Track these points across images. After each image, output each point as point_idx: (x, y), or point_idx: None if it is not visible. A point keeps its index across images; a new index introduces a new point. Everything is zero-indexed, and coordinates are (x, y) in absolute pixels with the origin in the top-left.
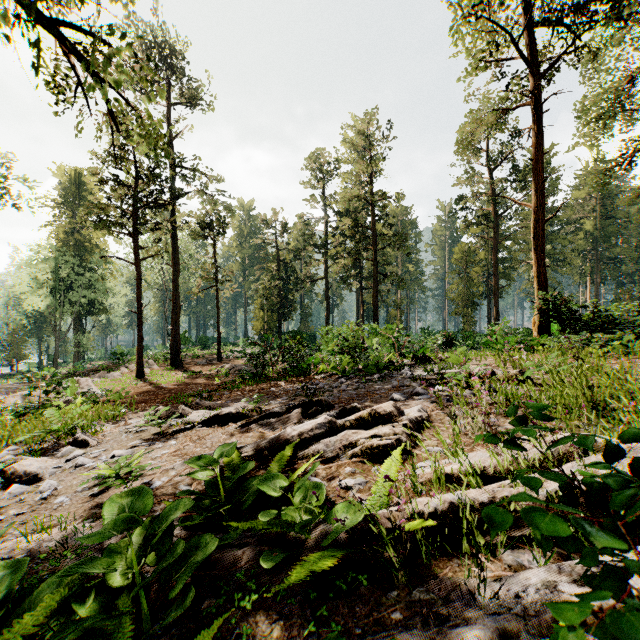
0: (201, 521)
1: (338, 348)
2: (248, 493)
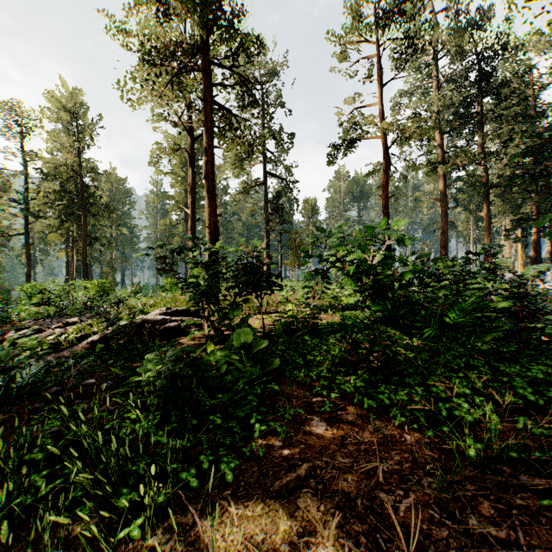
0: None
1: (44, 300)
2: None
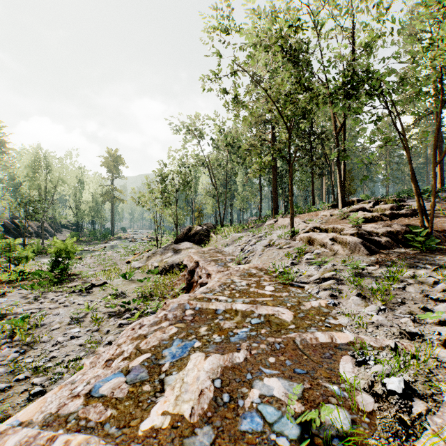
0: None
1: None
2: None
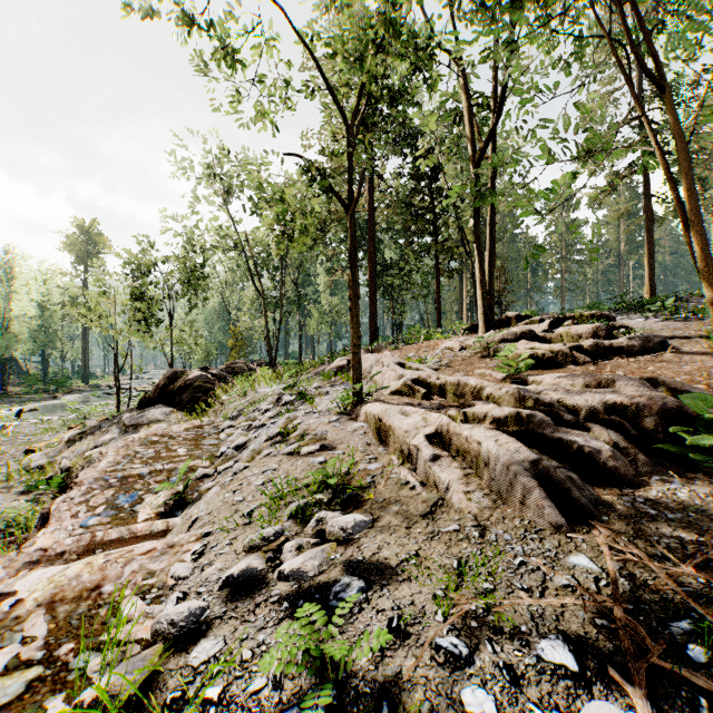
0: None
1: None
2: None
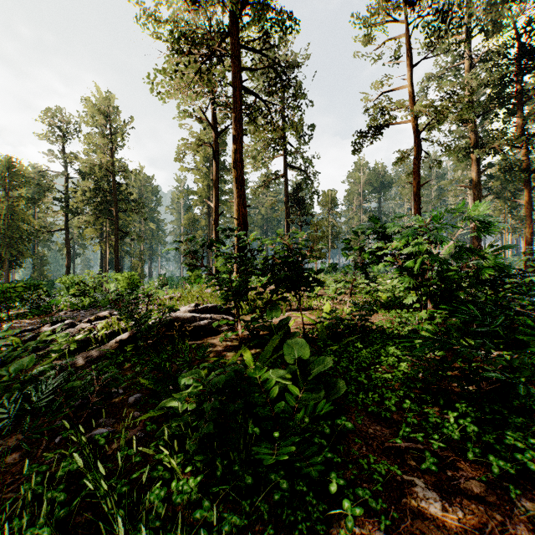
0: (12, 350)
1: (79, 292)
2: (30, 346)
